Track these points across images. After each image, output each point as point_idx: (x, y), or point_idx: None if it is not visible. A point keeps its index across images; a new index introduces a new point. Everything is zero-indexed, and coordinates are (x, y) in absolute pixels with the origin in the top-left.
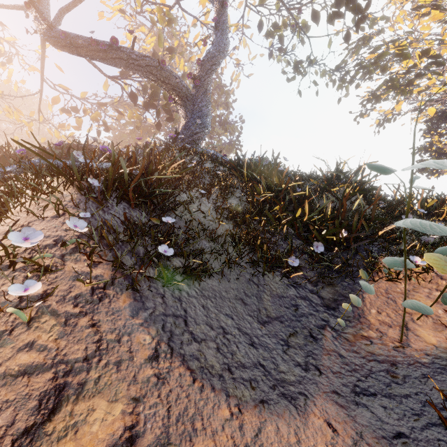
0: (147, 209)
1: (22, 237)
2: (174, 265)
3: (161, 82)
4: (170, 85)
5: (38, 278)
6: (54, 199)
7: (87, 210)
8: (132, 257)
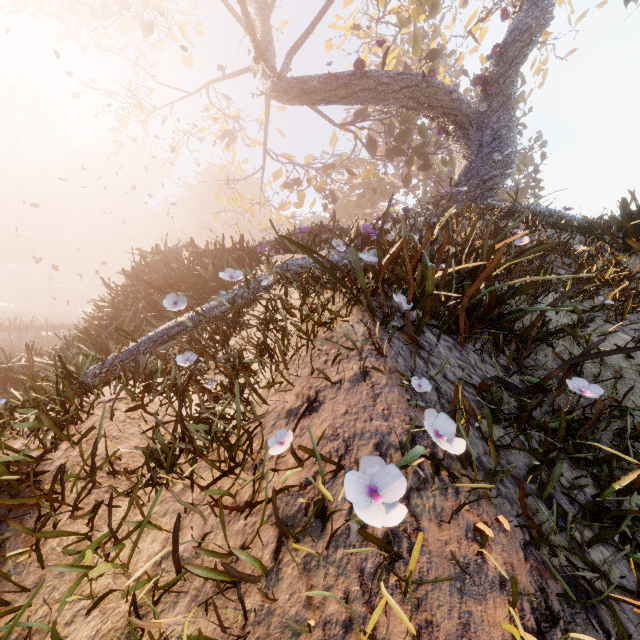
0: (483, 345)
1: (365, 487)
2: (635, 521)
3: (424, 108)
4: (439, 108)
5: (386, 576)
6: (338, 336)
7: (399, 360)
8: (537, 498)
